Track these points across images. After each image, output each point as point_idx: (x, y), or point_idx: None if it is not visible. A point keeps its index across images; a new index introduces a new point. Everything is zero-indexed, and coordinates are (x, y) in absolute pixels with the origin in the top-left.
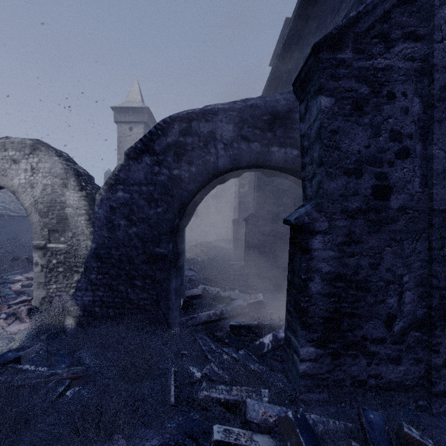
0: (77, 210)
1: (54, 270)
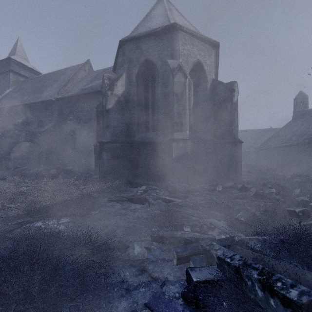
0: None
1: None
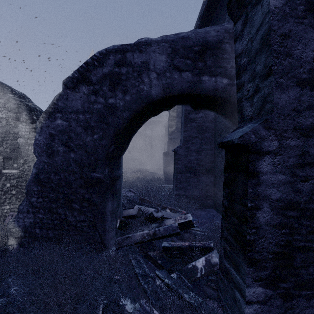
0: (28, 140)
1: (8, 192)
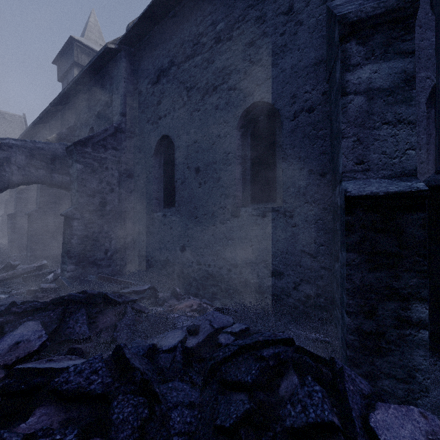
0: None
1: None
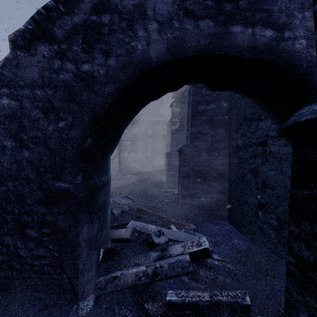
0: None
1: None
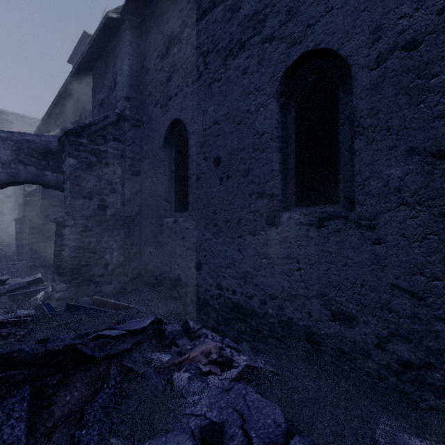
0: None
1: None
